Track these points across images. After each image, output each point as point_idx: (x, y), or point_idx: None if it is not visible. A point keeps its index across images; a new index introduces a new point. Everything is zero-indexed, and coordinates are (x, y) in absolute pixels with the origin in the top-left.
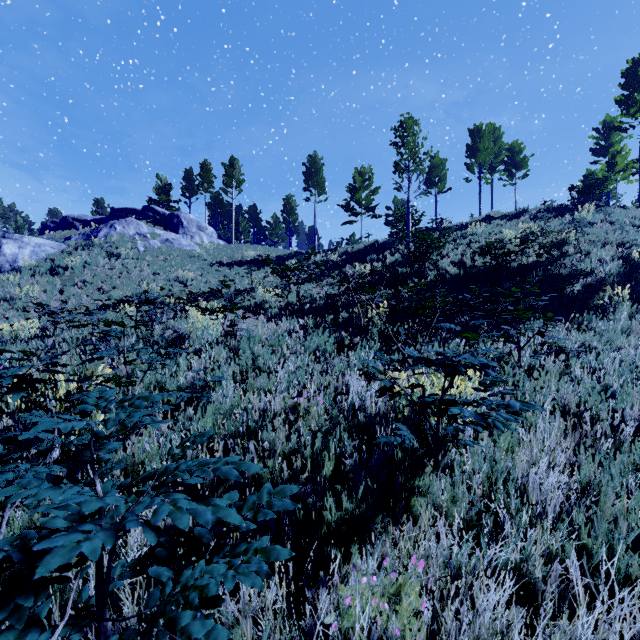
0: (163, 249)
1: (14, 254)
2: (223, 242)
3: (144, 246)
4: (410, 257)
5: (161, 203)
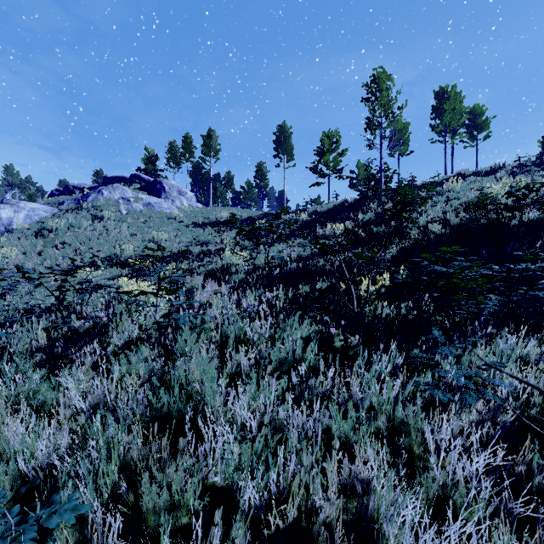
0: (144, 212)
1: (9, 218)
2: (201, 205)
3: (127, 209)
4: (384, 216)
5: (149, 172)
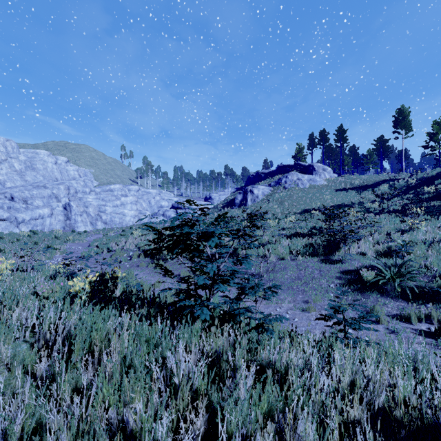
0: (309, 185)
1: (257, 193)
2: (336, 175)
3: (302, 184)
4: None
5: (298, 157)
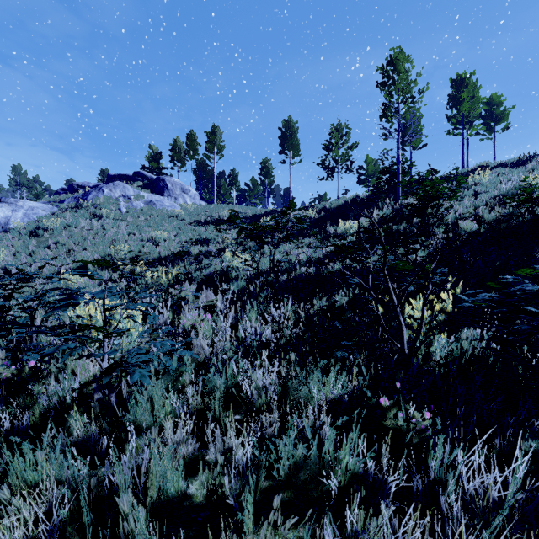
0: (145, 210)
1: (7, 217)
2: (205, 203)
3: (127, 207)
4: (402, 212)
5: (153, 170)
